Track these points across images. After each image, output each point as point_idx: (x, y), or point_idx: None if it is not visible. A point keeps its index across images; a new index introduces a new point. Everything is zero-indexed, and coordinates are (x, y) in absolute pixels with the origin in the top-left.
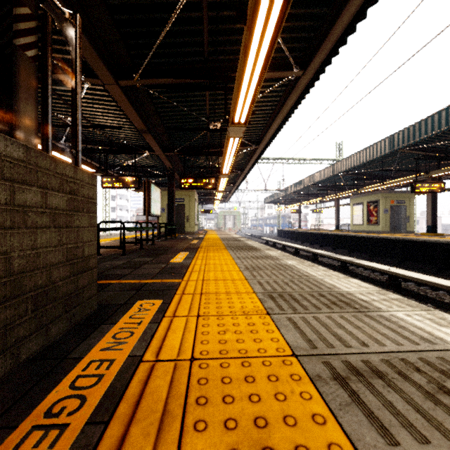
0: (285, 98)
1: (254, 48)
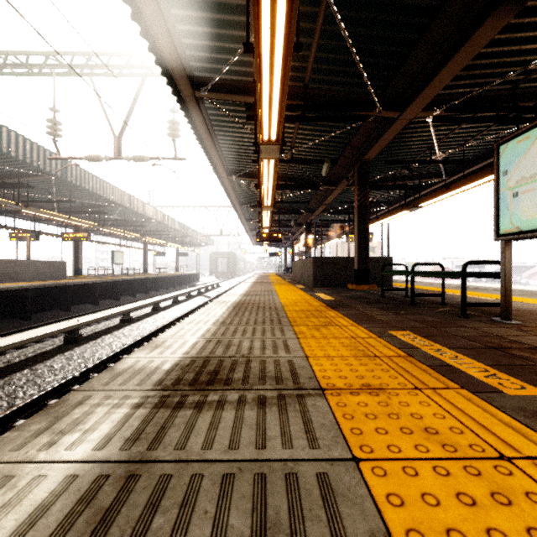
0: (160, 8)
1: (270, 189)
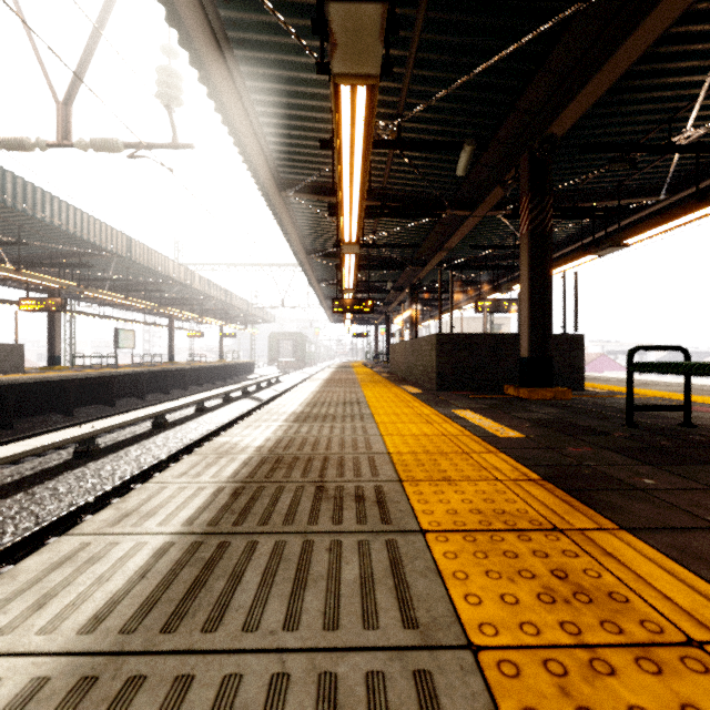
0: None
1: (355, 196)
